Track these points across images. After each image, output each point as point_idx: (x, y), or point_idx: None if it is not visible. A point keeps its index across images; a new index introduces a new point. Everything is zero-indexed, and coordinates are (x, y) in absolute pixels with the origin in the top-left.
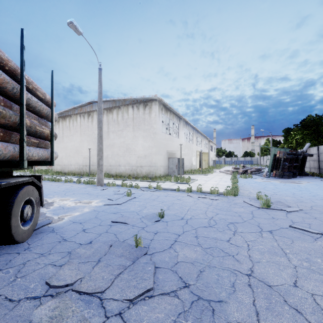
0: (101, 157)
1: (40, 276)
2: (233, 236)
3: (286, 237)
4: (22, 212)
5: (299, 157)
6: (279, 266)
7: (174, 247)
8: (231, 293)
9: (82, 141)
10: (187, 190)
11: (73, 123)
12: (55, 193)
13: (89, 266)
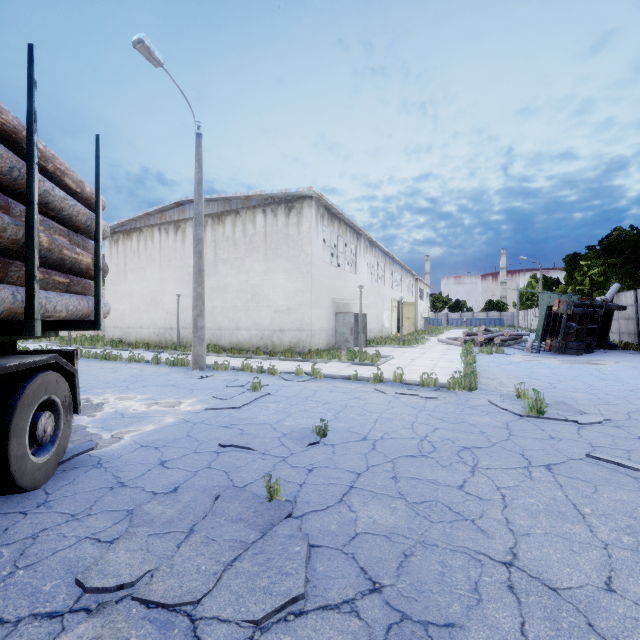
0: (200, 311)
1: (66, 566)
2: (472, 478)
3: (581, 479)
4: (35, 426)
5: (597, 311)
6: (572, 543)
7: (349, 501)
8: (473, 607)
9: (163, 279)
10: (374, 379)
11: (147, 244)
12: (108, 385)
13: (169, 542)
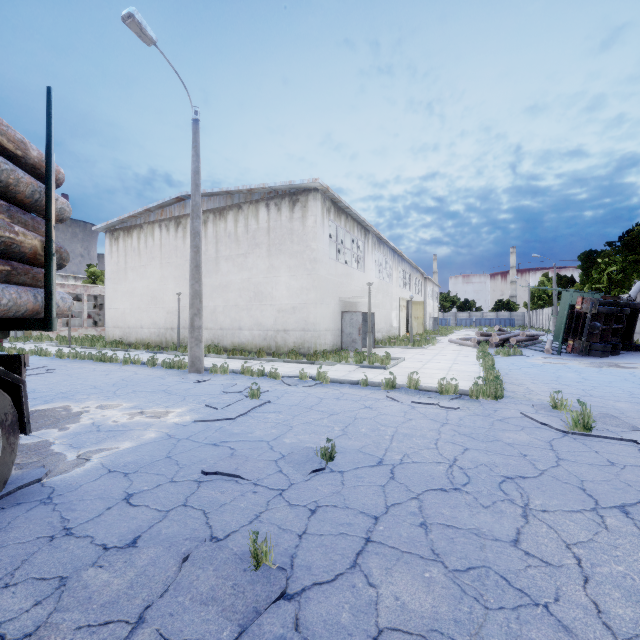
0: (197, 310)
1: None
2: (527, 526)
3: None
4: None
5: (624, 310)
6: None
7: (366, 565)
8: None
9: (163, 277)
10: (386, 384)
11: (147, 241)
12: (95, 390)
13: None
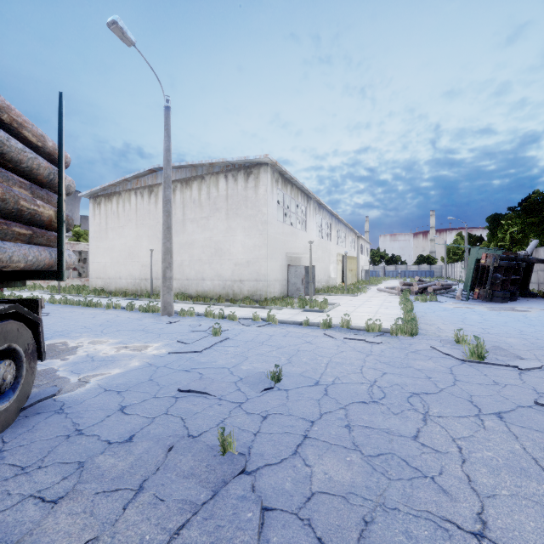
0: (168, 264)
1: (1, 533)
2: (425, 427)
3: (535, 429)
4: None
5: (521, 264)
6: (543, 508)
7: (304, 453)
8: None
9: (138, 236)
10: (323, 324)
11: (125, 206)
12: (85, 329)
13: (116, 503)
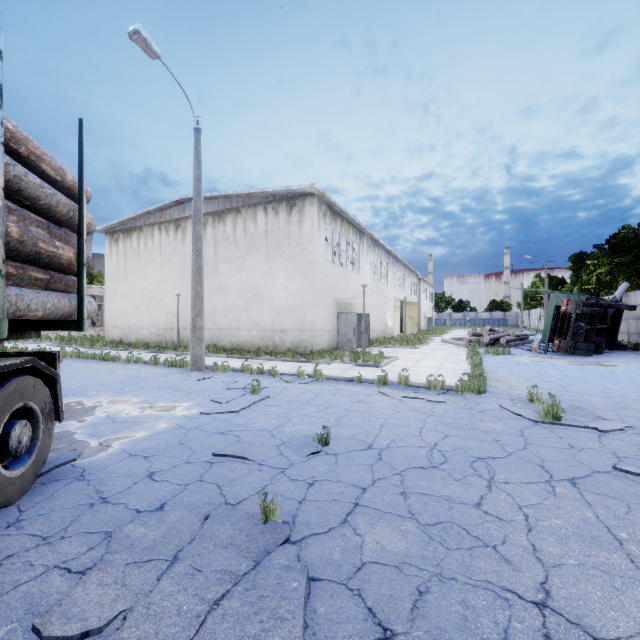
0: (199, 311)
1: (27, 604)
2: (489, 494)
3: (611, 496)
4: (7, 437)
5: (607, 311)
6: (612, 578)
7: (354, 522)
8: None
9: (163, 278)
10: (378, 381)
11: (147, 243)
12: (103, 387)
13: (149, 573)
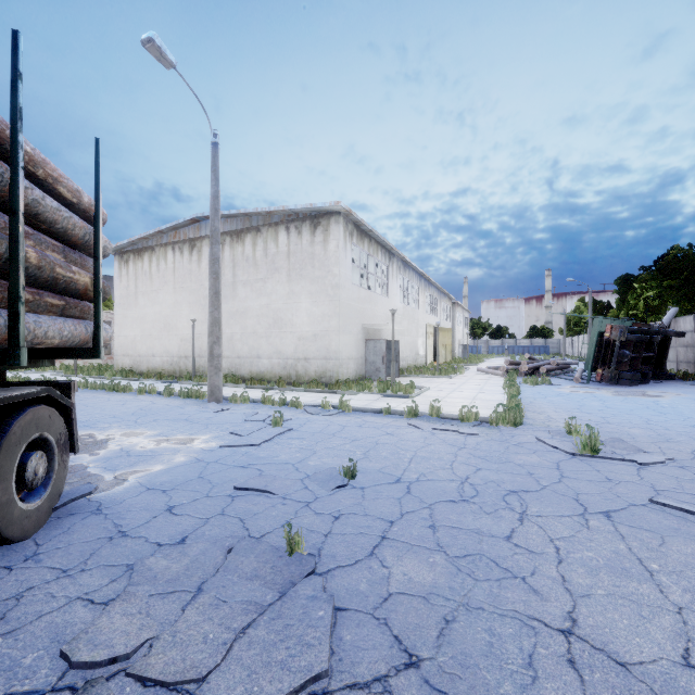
0: (217, 338)
1: (52, 633)
2: (521, 527)
3: (646, 529)
4: (23, 468)
5: (654, 338)
6: (640, 607)
7: (381, 554)
8: (528, 687)
9: (177, 303)
10: (408, 412)
11: (159, 264)
12: (115, 419)
13: (173, 604)
